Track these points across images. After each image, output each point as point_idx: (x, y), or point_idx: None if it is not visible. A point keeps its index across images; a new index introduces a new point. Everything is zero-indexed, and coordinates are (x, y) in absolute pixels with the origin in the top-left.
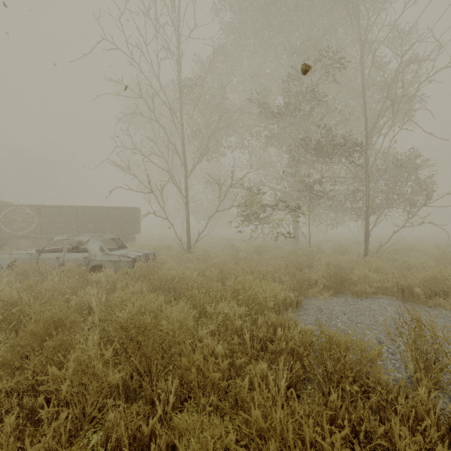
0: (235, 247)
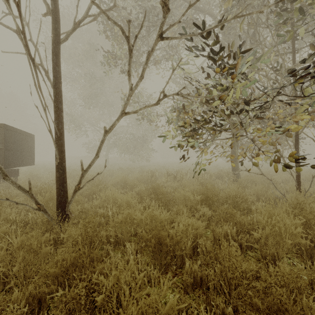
0: (164, 192)
